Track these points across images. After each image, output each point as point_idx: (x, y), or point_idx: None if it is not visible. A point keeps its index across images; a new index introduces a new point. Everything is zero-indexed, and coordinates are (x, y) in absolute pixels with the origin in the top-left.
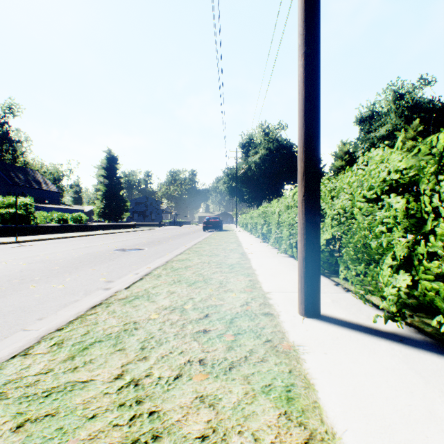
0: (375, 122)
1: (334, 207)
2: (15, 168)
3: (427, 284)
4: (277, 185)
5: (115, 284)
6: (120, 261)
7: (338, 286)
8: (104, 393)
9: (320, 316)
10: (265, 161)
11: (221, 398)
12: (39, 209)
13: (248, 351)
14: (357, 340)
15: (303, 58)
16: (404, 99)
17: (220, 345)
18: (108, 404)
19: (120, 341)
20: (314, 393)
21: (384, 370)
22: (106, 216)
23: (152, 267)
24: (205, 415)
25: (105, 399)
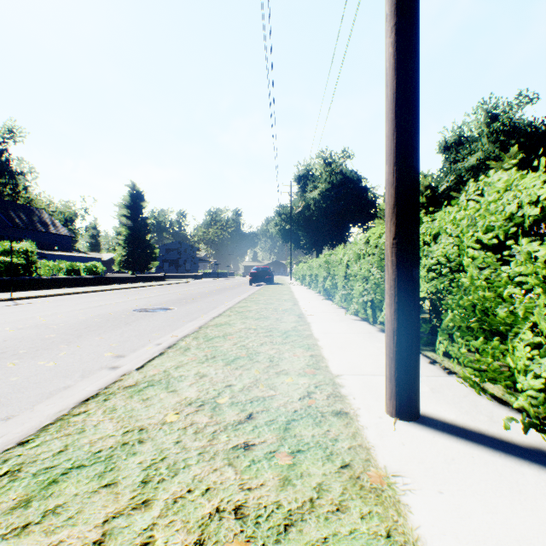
0: (463, 149)
1: (429, 255)
2: (16, 206)
3: None
4: (341, 228)
5: (126, 361)
6: (138, 326)
7: (435, 366)
8: None
9: (419, 417)
10: (326, 197)
11: None
12: (46, 257)
13: (315, 488)
14: (485, 464)
15: (394, 33)
16: (499, 121)
17: (269, 474)
18: None
19: (111, 467)
20: None
21: None
22: (129, 266)
23: (179, 335)
24: None
25: None
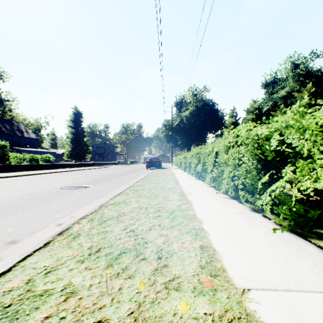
0: (277, 86)
1: None
2: (3, 120)
3: None
4: (202, 134)
5: (13, 249)
6: (54, 203)
7: None
8: None
9: None
10: (193, 115)
11: None
12: (21, 151)
13: None
14: None
15: None
16: (299, 68)
17: None
18: None
19: None
20: None
21: None
22: (73, 157)
23: (78, 216)
24: None
25: None
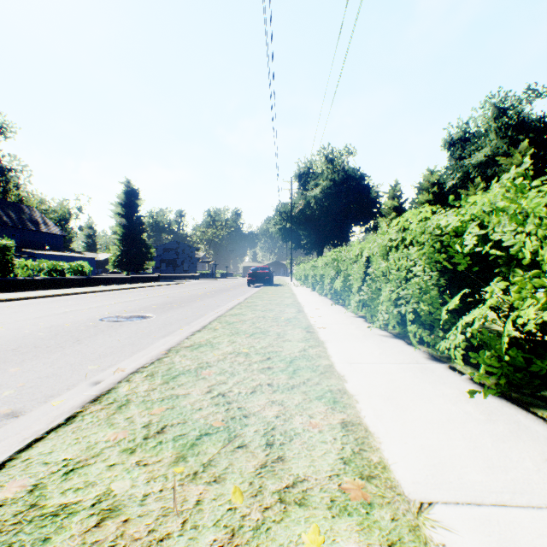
0: (470, 145)
1: None
2: (5, 203)
3: None
4: (343, 227)
5: (12, 428)
6: (89, 346)
7: None
8: None
9: None
10: (328, 195)
11: None
12: (35, 256)
13: None
14: None
15: None
16: (507, 115)
17: None
18: None
19: None
20: None
21: None
22: (124, 266)
23: (128, 368)
24: None
25: None
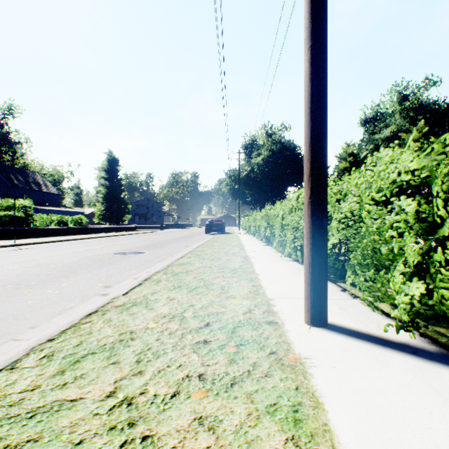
0: (380, 123)
1: (341, 210)
2: (15, 170)
3: (444, 292)
4: (280, 187)
5: (113, 290)
6: (119, 265)
7: (344, 292)
8: (94, 414)
9: (327, 325)
10: (268, 163)
11: (222, 420)
12: (39, 211)
13: (251, 364)
14: (368, 352)
15: (309, 53)
16: (409, 100)
17: (221, 357)
18: (97, 427)
19: (114, 353)
20: (324, 413)
21: (399, 387)
22: (107, 219)
23: (152, 271)
24: (204, 440)
25: (94, 421)
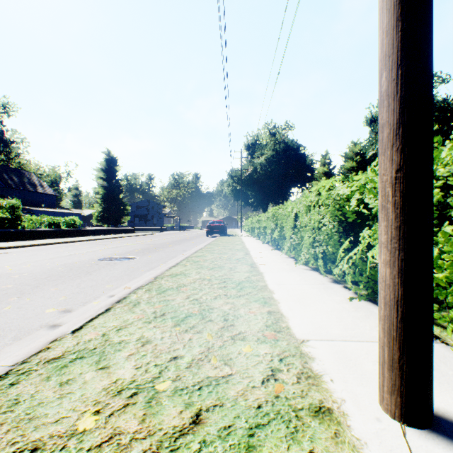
0: None
1: None
2: (9, 169)
3: None
4: (283, 188)
5: (71, 317)
6: (98, 276)
7: None
8: None
9: (433, 420)
10: (271, 162)
11: None
12: (34, 212)
13: None
14: None
15: None
16: None
17: None
18: None
19: None
20: None
21: None
22: (105, 220)
23: (132, 287)
24: None
25: None
